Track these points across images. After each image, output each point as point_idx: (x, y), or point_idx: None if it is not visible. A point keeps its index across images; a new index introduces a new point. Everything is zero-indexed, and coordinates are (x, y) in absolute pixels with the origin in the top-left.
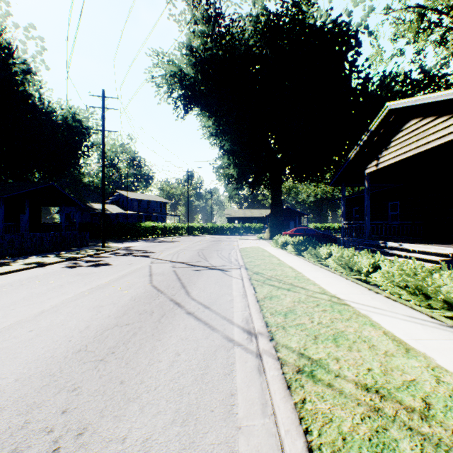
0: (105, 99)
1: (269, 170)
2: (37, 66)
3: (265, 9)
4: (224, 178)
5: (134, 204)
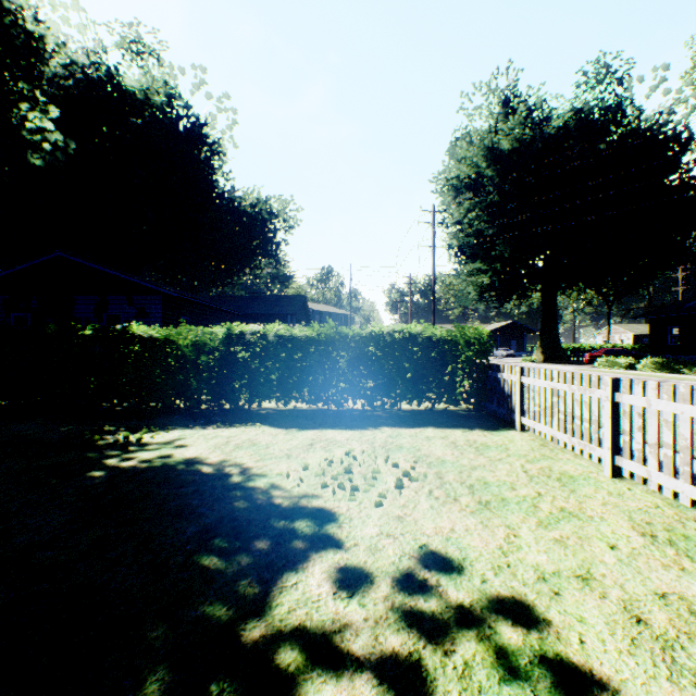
0: (434, 214)
1: (543, 279)
2: (224, 144)
3: (589, 114)
4: (477, 288)
5: (315, 317)
